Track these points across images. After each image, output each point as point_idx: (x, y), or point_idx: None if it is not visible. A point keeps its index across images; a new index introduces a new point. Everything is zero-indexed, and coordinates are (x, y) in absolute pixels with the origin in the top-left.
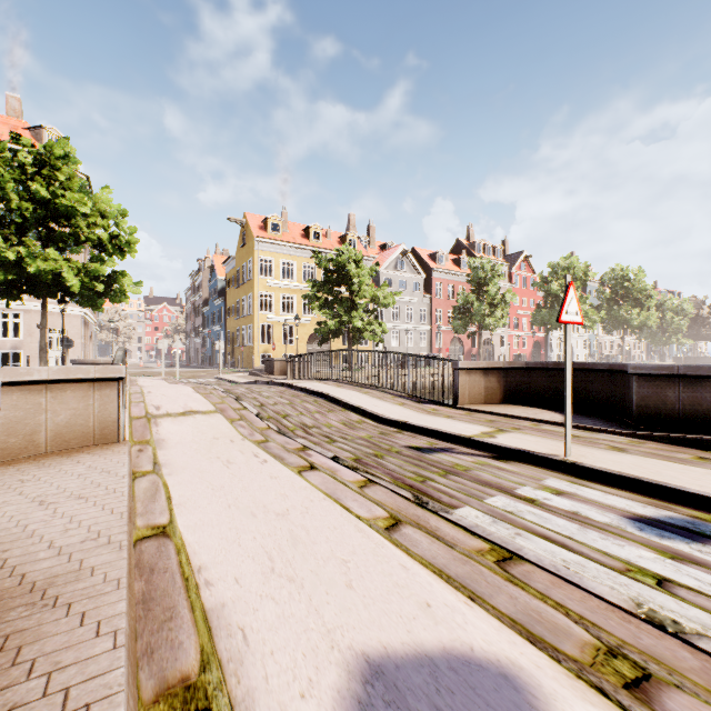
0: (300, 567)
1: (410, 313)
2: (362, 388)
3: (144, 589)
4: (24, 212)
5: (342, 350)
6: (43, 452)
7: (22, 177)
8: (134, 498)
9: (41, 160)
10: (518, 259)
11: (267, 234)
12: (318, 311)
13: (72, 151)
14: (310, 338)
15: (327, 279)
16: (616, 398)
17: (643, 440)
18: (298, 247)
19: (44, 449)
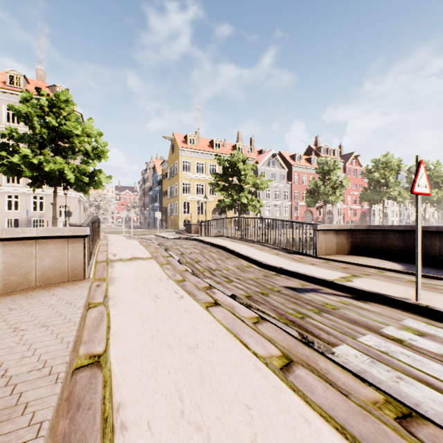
0: (207, 411)
1: (277, 194)
2: (248, 242)
3: (66, 429)
4: (43, 135)
5: (235, 217)
6: (34, 286)
7: (42, 113)
8: (84, 326)
9: (53, 103)
10: (350, 157)
11: (187, 146)
12: (218, 193)
13: (71, 97)
14: (213, 210)
15: (224, 172)
16: (442, 252)
17: None
18: (206, 153)
19: (34, 284)
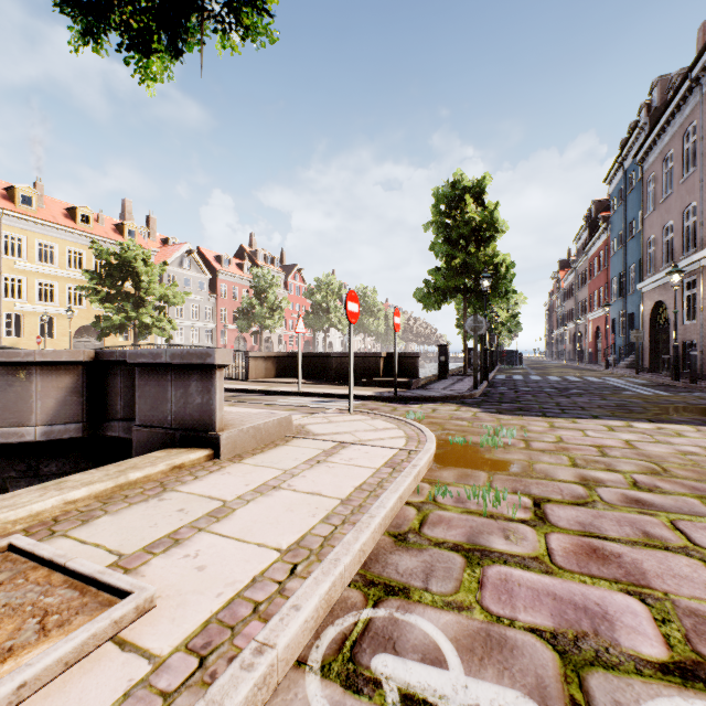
0: None
1: (195, 311)
2: None
3: None
4: None
5: (150, 344)
6: None
7: None
8: None
9: None
10: (293, 270)
11: (14, 207)
12: (99, 305)
13: None
14: (77, 331)
15: (109, 272)
16: (329, 370)
17: (334, 385)
18: (61, 228)
19: None
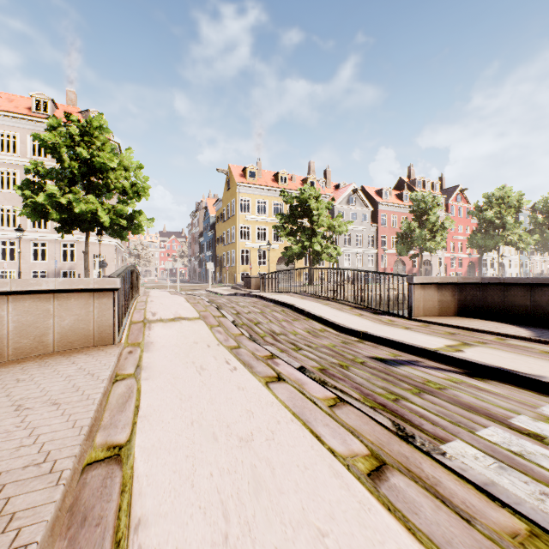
0: (261, 537)
1: (359, 240)
2: (322, 300)
3: None
4: (74, 170)
5: (305, 268)
6: (51, 351)
7: (71, 143)
8: (106, 405)
9: (84, 131)
10: (454, 192)
11: (245, 180)
12: (285, 238)
13: (105, 123)
14: (279, 260)
15: (292, 212)
16: None
17: None
18: (269, 189)
19: (52, 349)
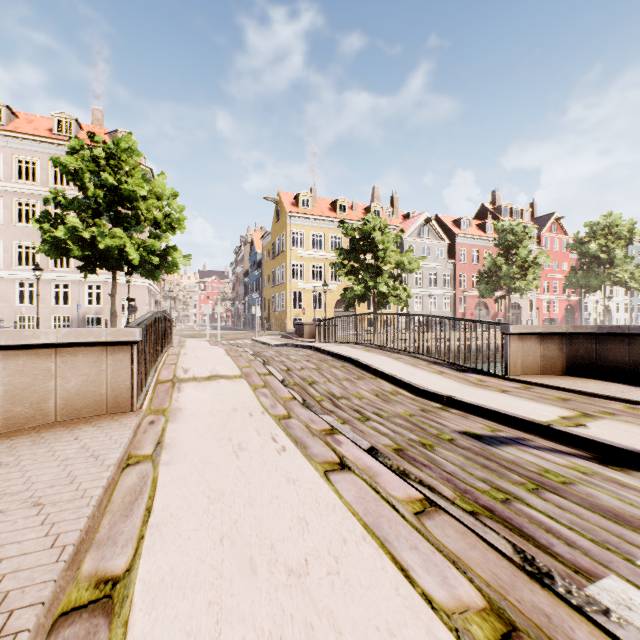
0: None
1: (433, 279)
2: (392, 353)
3: None
4: (98, 199)
5: (370, 313)
6: (53, 421)
7: (96, 168)
8: (107, 505)
9: (110, 153)
10: (548, 221)
11: (298, 210)
12: (344, 278)
13: (135, 144)
14: (337, 303)
15: (353, 247)
16: None
17: None
18: (326, 219)
19: (54, 418)
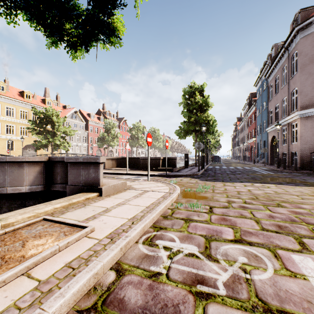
0: None
1: (78, 138)
2: None
3: None
4: None
5: (61, 153)
6: None
7: None
8: None
9: None
10: (122, 120)
11: None
12: (35, 135)
13: None
14: (24, 147)
15: (40, 121)
16: (139, 164)
17: (141, 171)
18: (17, 100)
19: None
